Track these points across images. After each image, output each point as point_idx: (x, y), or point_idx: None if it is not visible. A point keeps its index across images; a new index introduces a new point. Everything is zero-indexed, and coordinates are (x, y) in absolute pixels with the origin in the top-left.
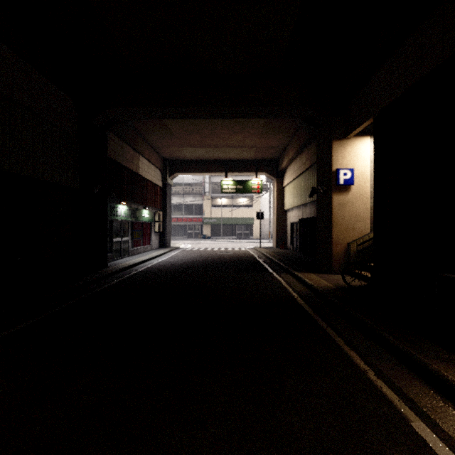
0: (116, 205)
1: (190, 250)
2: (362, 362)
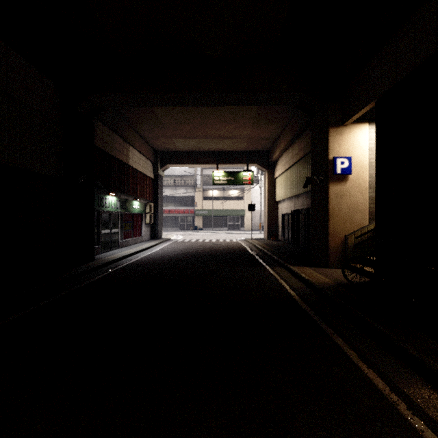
0: (104, 196)
1: (181, 242)
2: (386, 388)
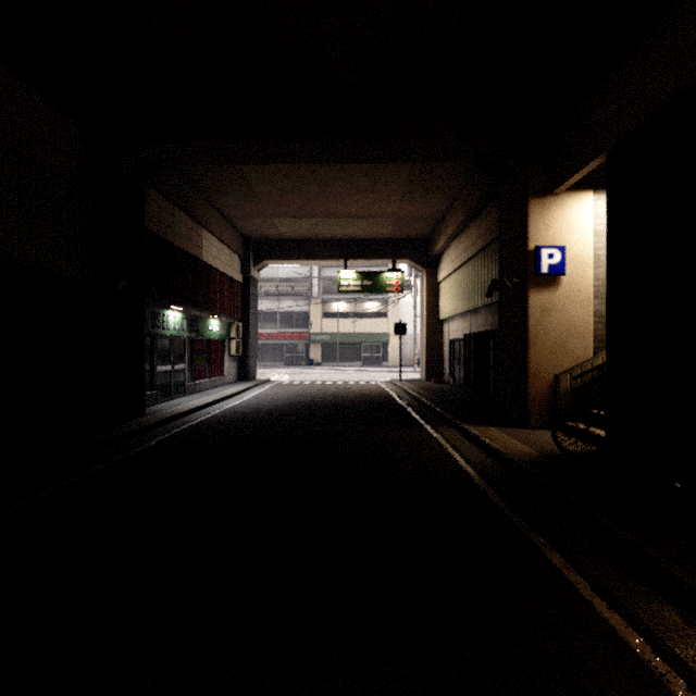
0: (162, 311)
1: (287, 385)
2: (646, 648)
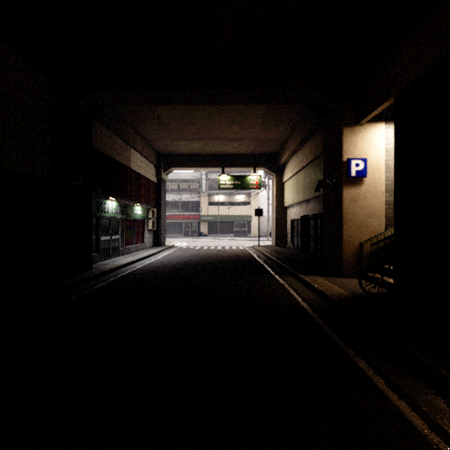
0: (104, 201)
1: (185, 249)
2: (424, 426)
